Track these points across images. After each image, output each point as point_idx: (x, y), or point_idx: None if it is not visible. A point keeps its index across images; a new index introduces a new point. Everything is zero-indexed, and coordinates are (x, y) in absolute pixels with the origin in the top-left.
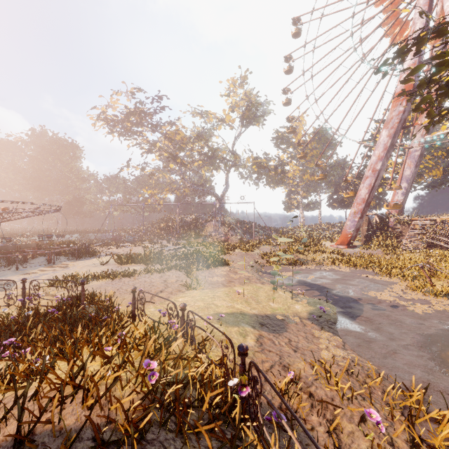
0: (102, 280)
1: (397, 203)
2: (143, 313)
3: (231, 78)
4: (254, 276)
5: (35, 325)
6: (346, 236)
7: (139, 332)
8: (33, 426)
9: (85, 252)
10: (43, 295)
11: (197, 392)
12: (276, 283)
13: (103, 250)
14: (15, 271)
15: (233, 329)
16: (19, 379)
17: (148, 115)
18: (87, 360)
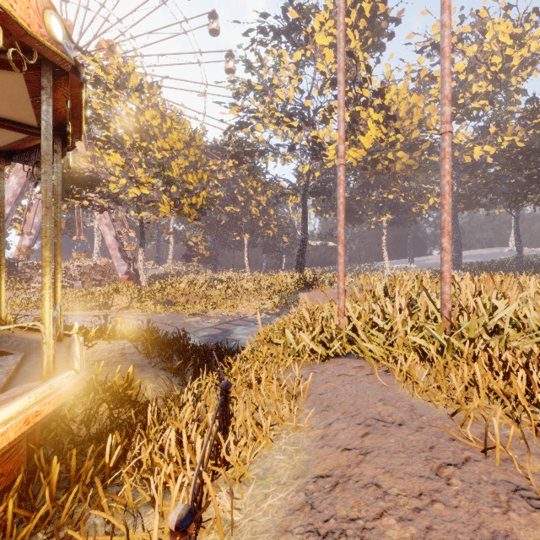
0: None
1: (26, 249)
2: None
3: None
4: None
5: None
6: None
7: None
8: None
9: None
10: None
11: None
12: None
13: None
14: None
15: None
16: None
17: None
18: None
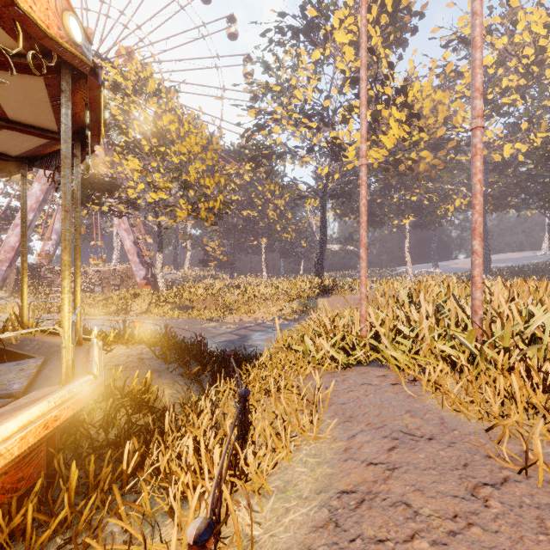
0: None
1: (49, 254)
2: None
3: None
4: None
5: None
6: None
7: None
8: None
9: None
10: None
11: None
12: None
13: None
14: None
15: None
16: None
17: None
18: None
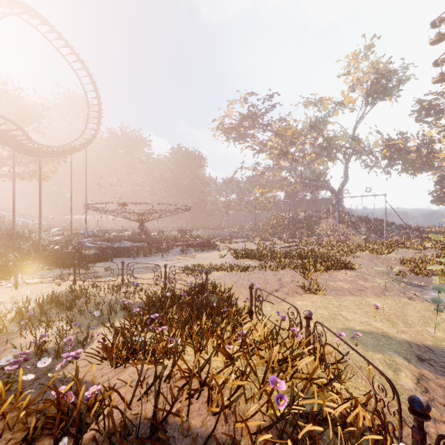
0: (221, 272)
1: None
2: (259, 311)
3: (351, 53)
4: (394, 286)
5: (172, 305)
6: None
7: (259, 334)
8: (166, 415)
9: (208, 245)
10: (178, 279)
11: (339, 440)
12: (441, 302)
13: (221, 244)
14: (161, 257)
15: (374, 355)
16: (159, 355)
17: (259, 116)
18: (211, 355)
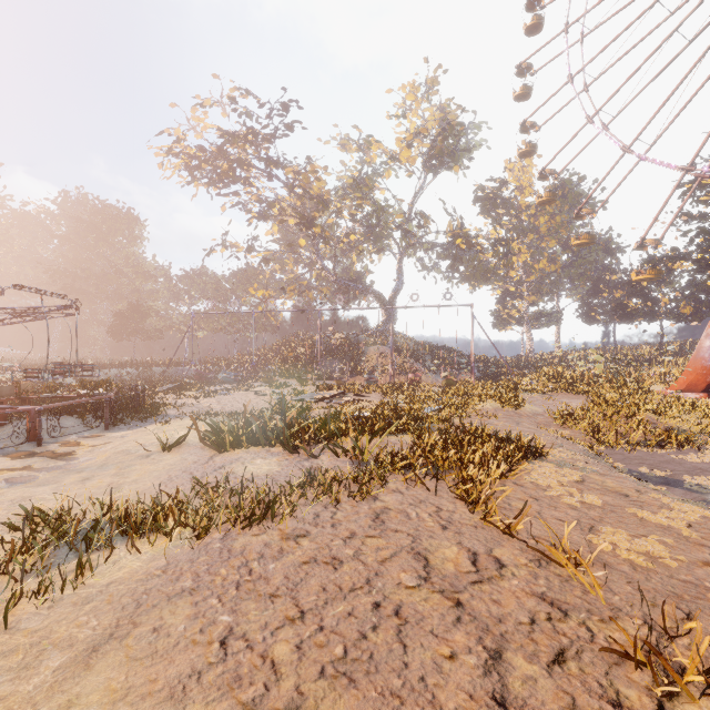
0: (154, 545)
1: None
2: None
3: (408, 84)
4: None
5: None
6: (704, 372)
7: None
8: None
9: (132, 407)
10: None
11: None
12: None
13: (175, 400)
14: None
15: None
16: None
17: (262, 140)
18: None
